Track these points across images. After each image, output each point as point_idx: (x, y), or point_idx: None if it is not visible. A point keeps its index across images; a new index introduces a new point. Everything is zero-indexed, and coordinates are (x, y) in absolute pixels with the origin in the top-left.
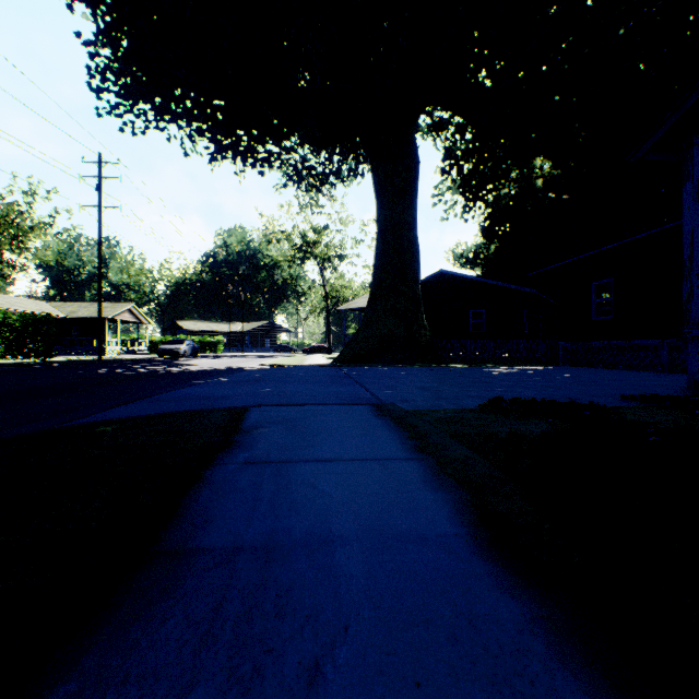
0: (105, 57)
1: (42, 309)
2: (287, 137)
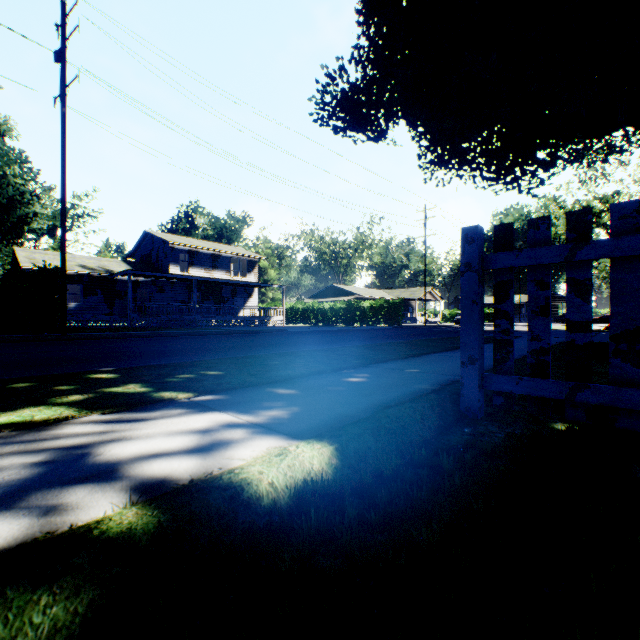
0: (427, 146)
1: (382, 295)
2: (555, 164)
